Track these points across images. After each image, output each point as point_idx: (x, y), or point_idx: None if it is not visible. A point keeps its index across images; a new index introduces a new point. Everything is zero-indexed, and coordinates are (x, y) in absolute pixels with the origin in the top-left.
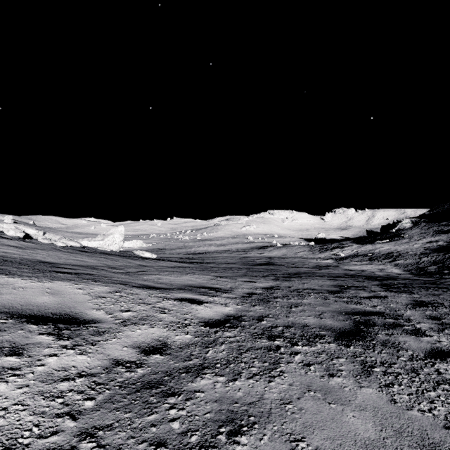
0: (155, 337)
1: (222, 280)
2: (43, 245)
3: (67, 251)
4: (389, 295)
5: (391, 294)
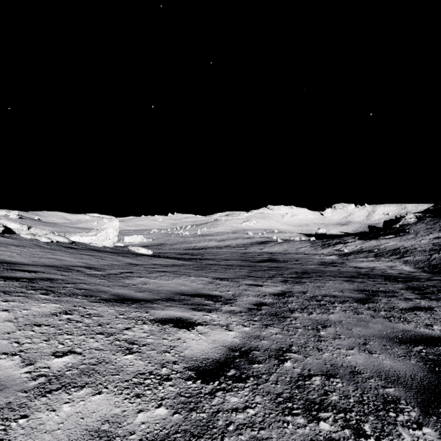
0: (94, 425)
1: (222, 283)
2: (24, 240)
3: (50, 247)
4: (433, 306)
5: (435, 304)
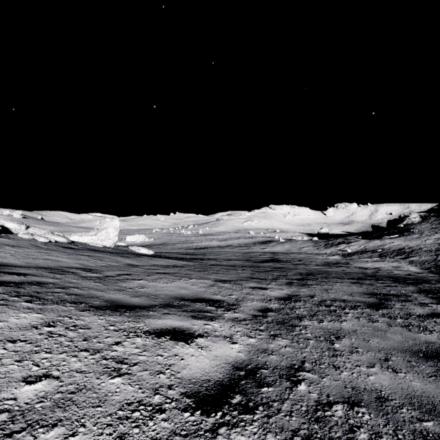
0: None
1: (225, 286)
2: (21, 240)
3: (47, 248)
4: None
5: None
